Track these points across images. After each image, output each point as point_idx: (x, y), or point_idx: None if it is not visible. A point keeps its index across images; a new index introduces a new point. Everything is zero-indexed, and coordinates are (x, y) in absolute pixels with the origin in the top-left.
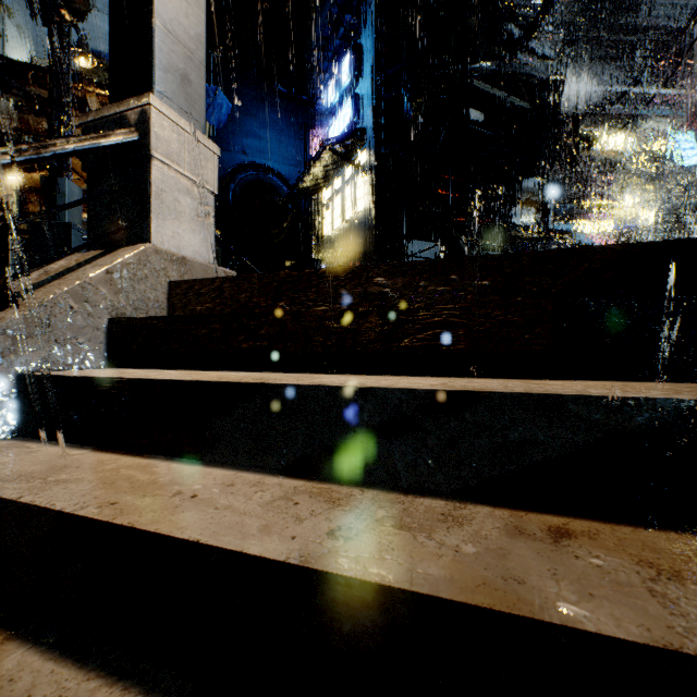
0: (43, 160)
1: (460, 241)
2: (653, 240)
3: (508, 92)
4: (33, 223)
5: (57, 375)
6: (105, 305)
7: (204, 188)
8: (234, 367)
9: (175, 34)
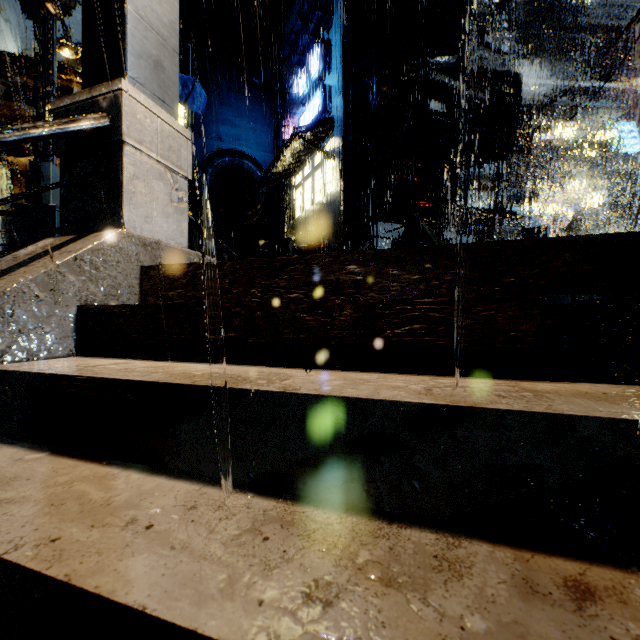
0: (7, 145)
1: (423, 223)
2: (598, 221)
3: (466, 84)
4: (19, 205)
5: (15, 370)
6: (73, 292)
7: (177, 174)
8: (204, 358)
9: (148, 20)
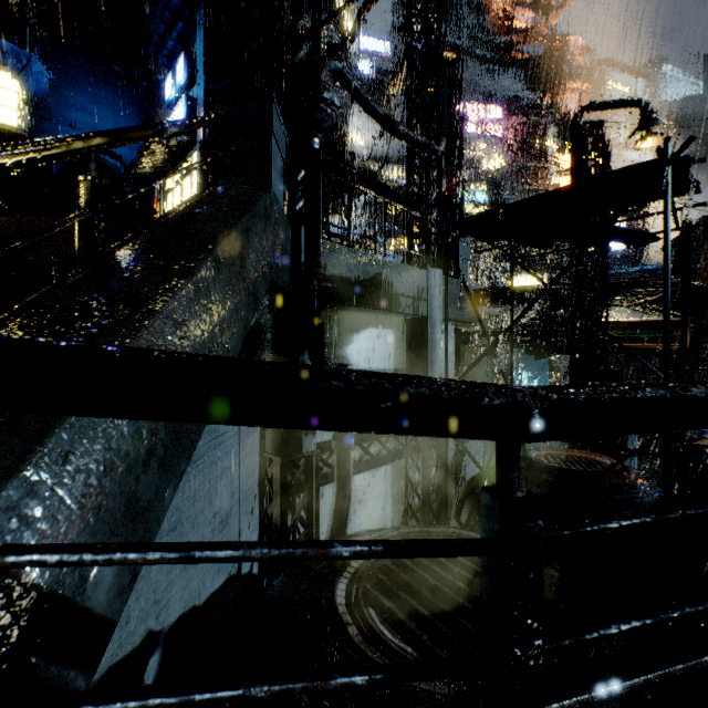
0: None
1: None
2: None
3: None
4: None
5: None
6: None
7: None
8: None
9: None
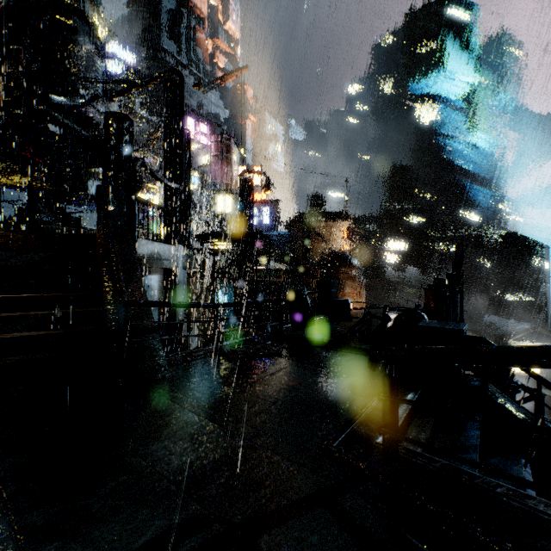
0: None
1: (39, 204)
2: None
3: (75, 123)
4: None
5: None
6: None
7: None
8: None
9: None
